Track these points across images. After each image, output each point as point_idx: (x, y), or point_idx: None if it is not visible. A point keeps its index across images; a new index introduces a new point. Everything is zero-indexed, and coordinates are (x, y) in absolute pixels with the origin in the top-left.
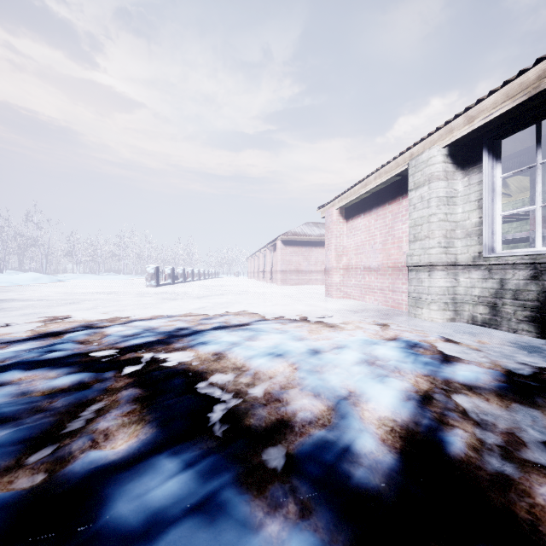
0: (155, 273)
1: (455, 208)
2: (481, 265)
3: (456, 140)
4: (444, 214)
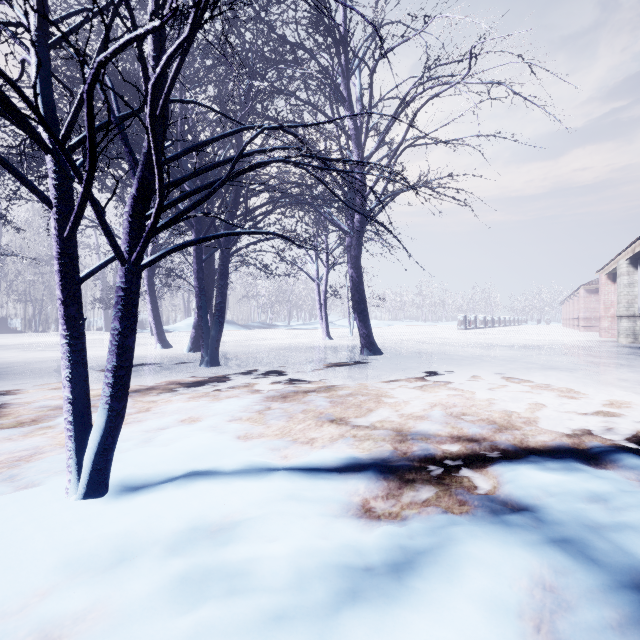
0: (464, 320)
1: (634, 289)
2: None
3: (627, 259)
4: (626, 292)
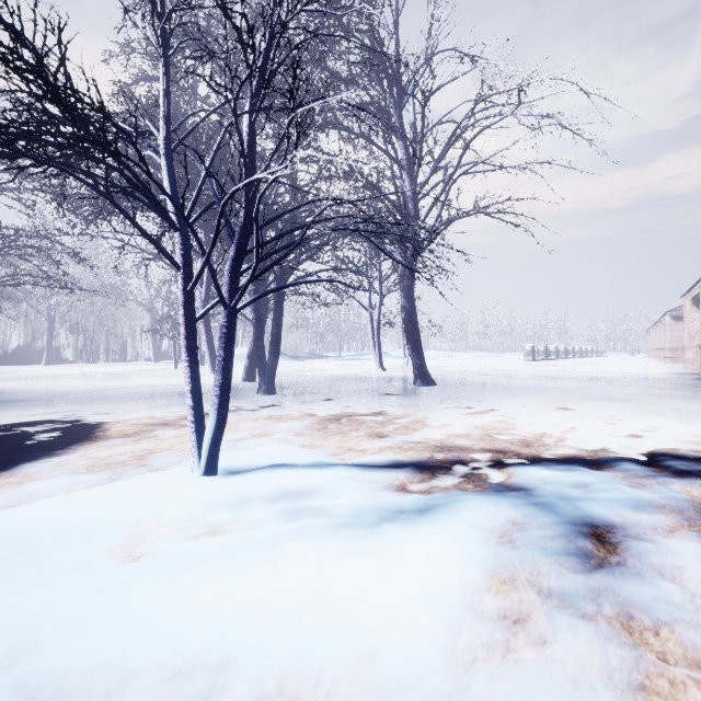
0: (531, 350)
1: None
2: None
3: None
4: None
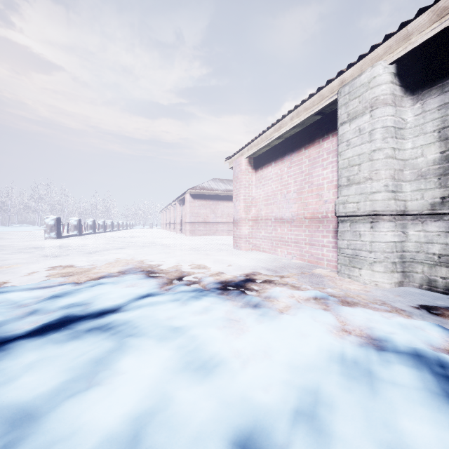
0: (55, 224)
1: (403, 143)
2: (444, 214)
3: (415, 48)
4: (391, 149)
